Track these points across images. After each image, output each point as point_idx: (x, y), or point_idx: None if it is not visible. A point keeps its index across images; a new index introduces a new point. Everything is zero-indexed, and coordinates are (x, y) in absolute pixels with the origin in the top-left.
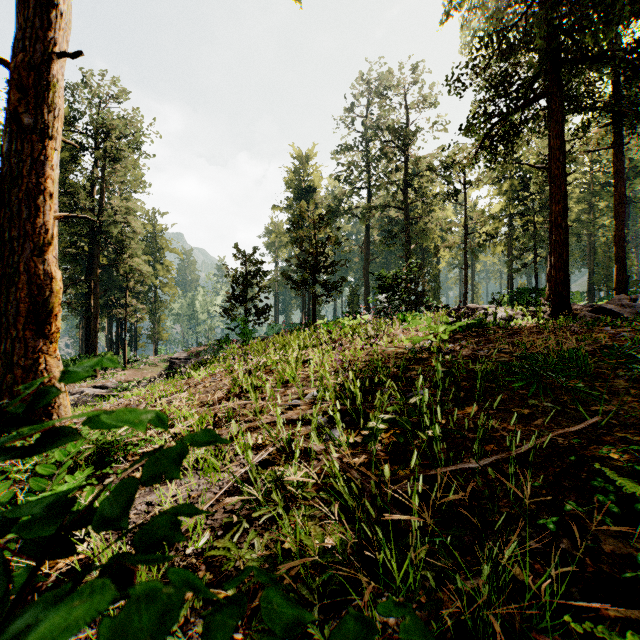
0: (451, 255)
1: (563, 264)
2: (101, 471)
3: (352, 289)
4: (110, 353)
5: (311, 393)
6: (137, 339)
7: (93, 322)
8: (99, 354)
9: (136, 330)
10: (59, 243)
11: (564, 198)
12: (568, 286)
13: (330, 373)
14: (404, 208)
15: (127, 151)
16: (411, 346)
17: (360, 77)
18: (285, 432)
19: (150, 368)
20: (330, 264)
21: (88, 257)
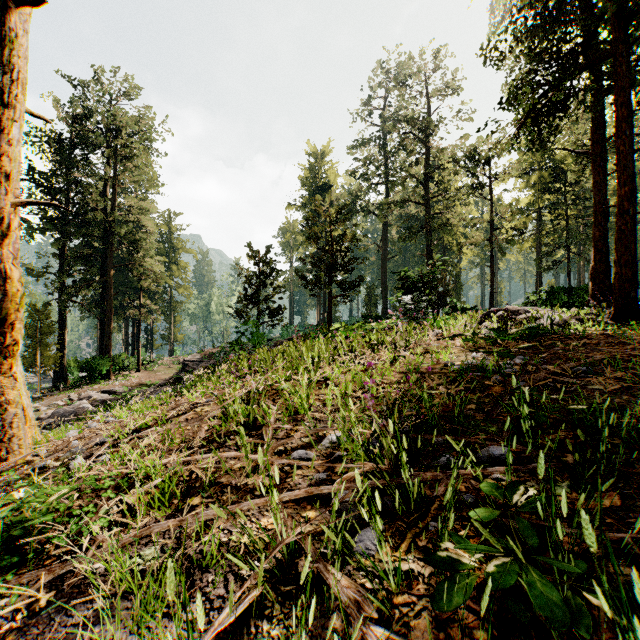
0: (473, 253)
1: (629, 258)
2: (2, 576)
3: (369, 289)
4: (124, 355)
5: (328, 437)
6: (153, 340)
7: (107, 323)
8: (113, 356)
9: (152, 331)
10: (77, 245)
11: (631, 179)
12: (635, 284)
13: (353, 400)
14: (425, 203)
15: (140, 150)
16: (452, 361)
17: (377, 69)
18: (285, 535)
19: (164, 370)
20: (347, 262)
21: (103, 258)
